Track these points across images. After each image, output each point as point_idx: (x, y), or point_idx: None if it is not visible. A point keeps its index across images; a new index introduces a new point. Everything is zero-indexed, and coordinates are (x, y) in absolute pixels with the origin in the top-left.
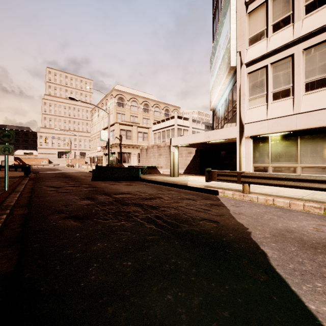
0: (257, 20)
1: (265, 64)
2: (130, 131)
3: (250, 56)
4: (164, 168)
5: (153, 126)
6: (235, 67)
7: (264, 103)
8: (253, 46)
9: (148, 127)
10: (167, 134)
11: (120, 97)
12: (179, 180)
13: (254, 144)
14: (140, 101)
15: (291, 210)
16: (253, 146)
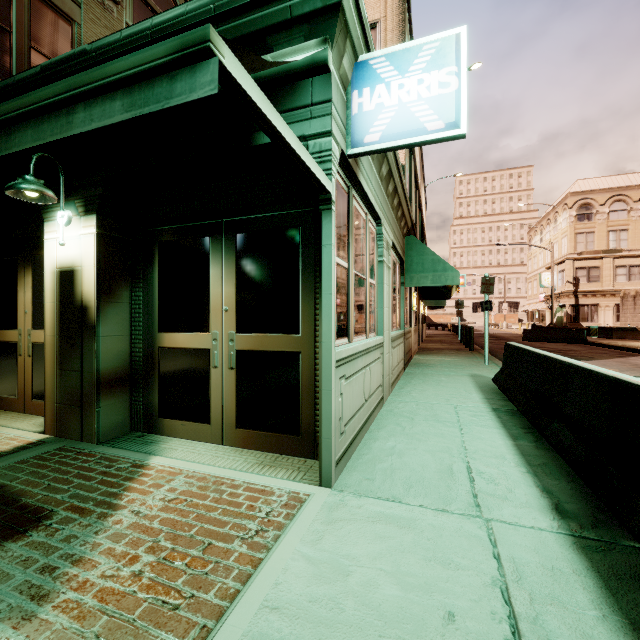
0: None
1: None
2: (595, 268)
3: None
4: None
5: None
6: None
7: None
8: None
9: None
10: None
11: (583, 203)
12: None
13: None
14: (634, 196)
15: None
16: None
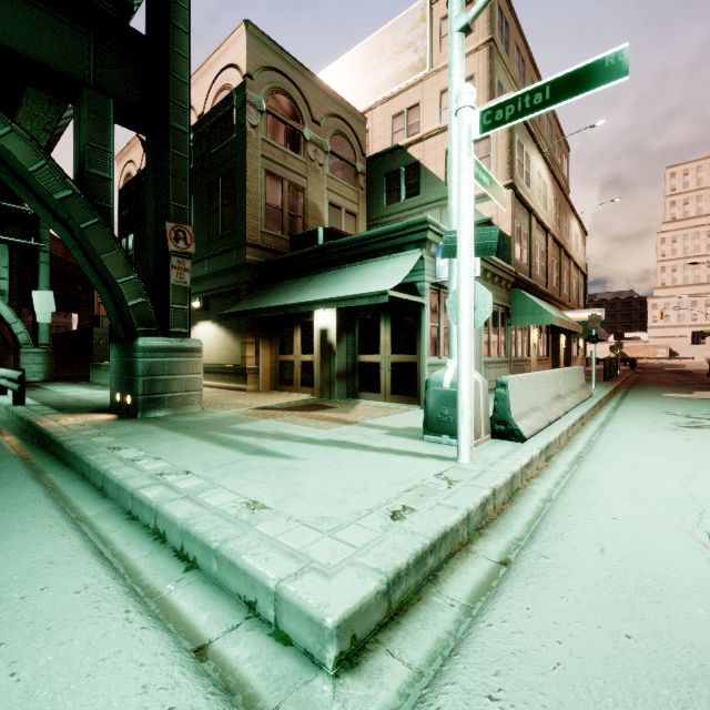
0: None
1: None
2: None
3: None
4: None
5: None
6: None
7: None
8: None
9: None
10: None
11: None
12: None
13: None
14: None
15: None
16: None
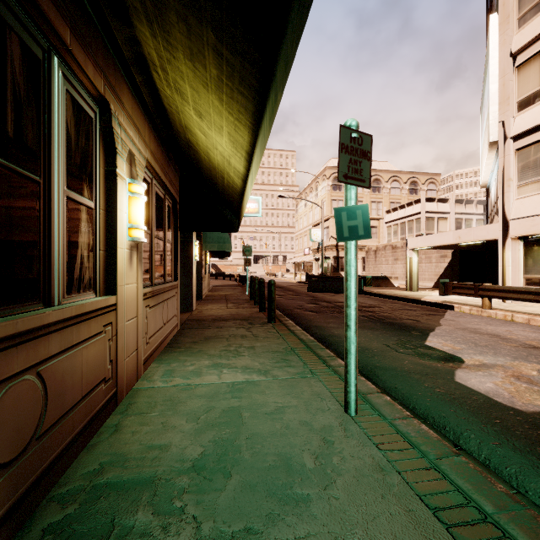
0: (529, 77)
1: (539, 138)
2: None
3: (518, 127)
4: (402, 279)
5: (386, 215)
6: (497, 141)
7: (539, 191)
8: (523, 113)
9: (379, 218)
10: (409, 227)
11: (336, 176)
12: (415, 294)
13: (525, 247)
14: None
15: (517, 323)
16: (525, 250)
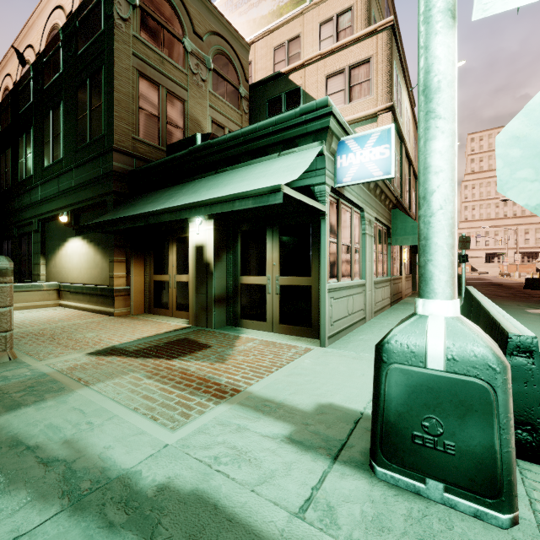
0: None
1: None
2: None
3: None
4: None
5: None
6: None
7: None
8: None
9: None
10: None
11: None
12: None
13: None
14: None
15: None
16: None
